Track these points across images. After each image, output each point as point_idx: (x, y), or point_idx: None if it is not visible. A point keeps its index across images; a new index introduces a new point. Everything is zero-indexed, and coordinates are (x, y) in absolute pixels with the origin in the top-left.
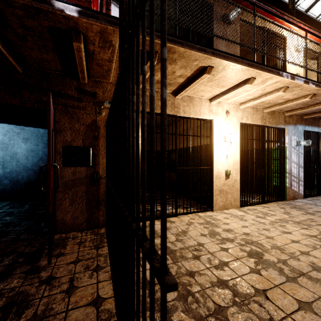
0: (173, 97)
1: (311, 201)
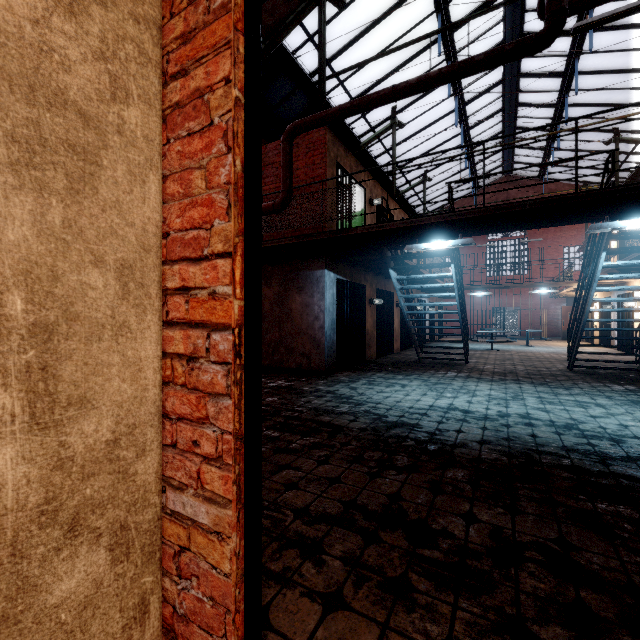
0: None
1: (604, 349)
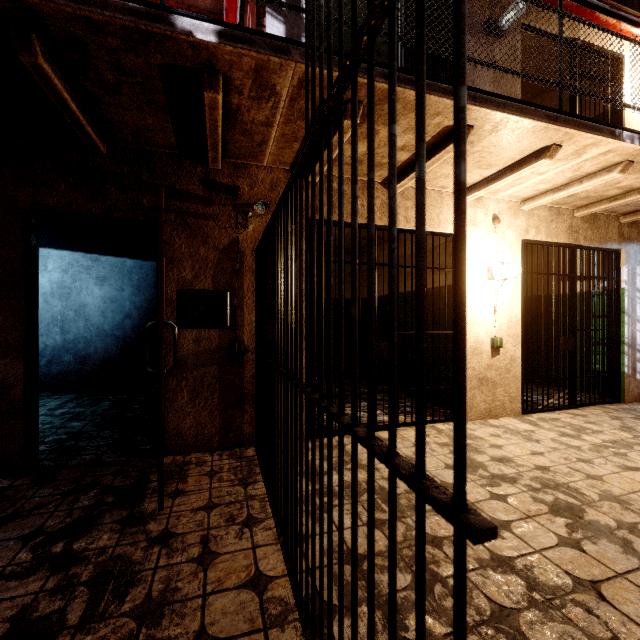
0: (384, 190)
1: None
